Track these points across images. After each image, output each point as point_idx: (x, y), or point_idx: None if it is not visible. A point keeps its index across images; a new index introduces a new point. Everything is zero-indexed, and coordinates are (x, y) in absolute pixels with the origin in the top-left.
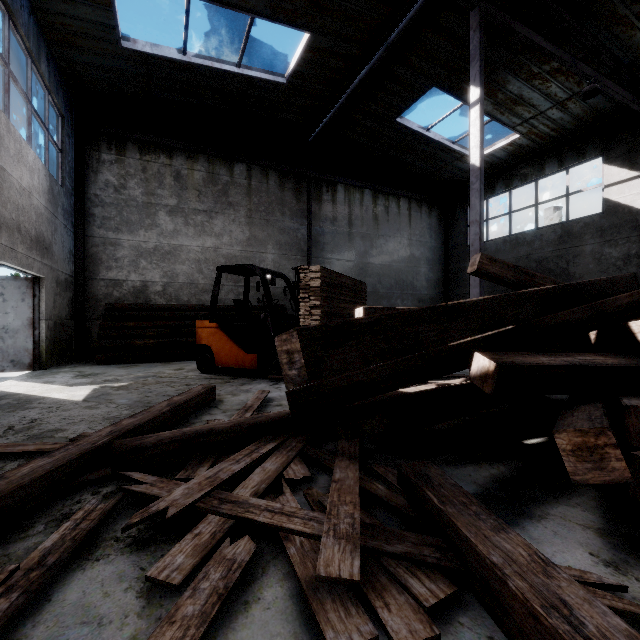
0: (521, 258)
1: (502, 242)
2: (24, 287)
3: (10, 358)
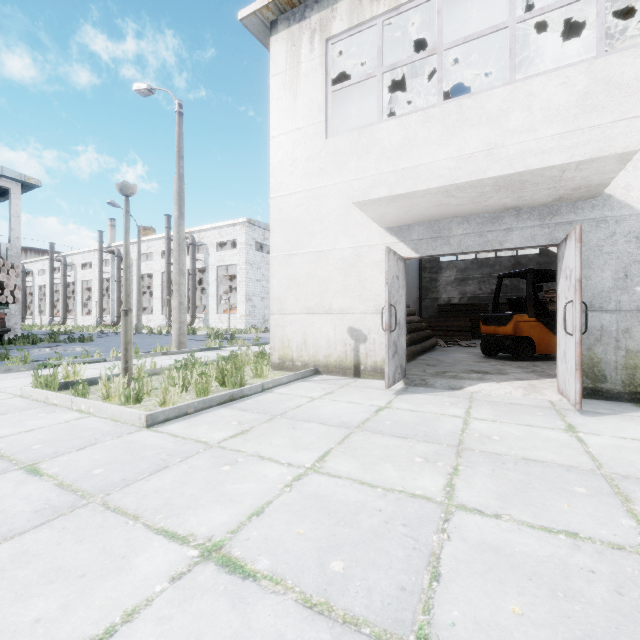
0: (485, 276)
1: (470, 263)
2: (403, 270)
3: (400, 362)
